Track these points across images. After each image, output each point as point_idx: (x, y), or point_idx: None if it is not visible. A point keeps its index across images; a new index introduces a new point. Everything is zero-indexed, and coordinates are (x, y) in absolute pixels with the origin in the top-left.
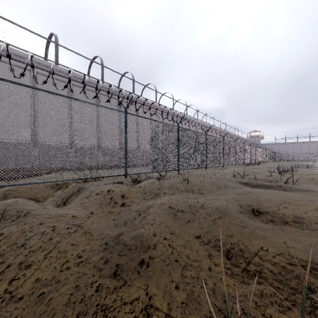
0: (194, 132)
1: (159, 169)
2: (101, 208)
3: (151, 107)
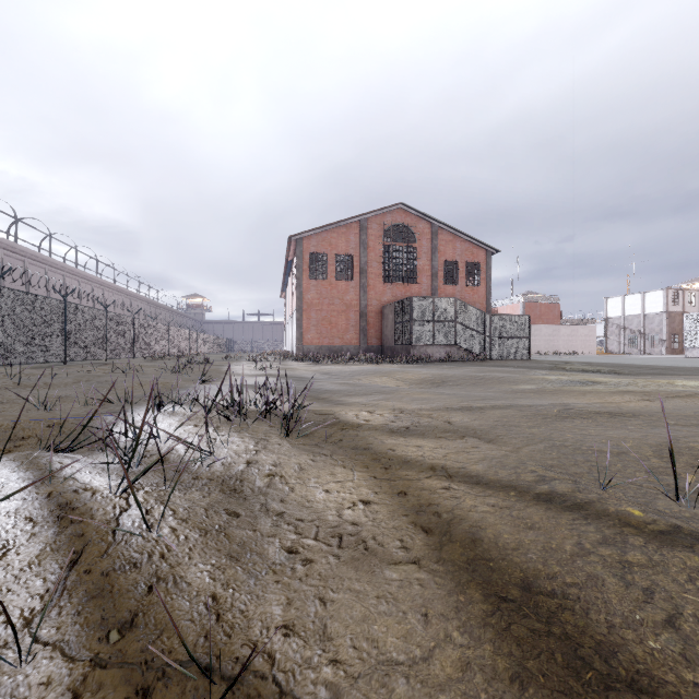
0: (35, 297)
1: None
2: None
3: None
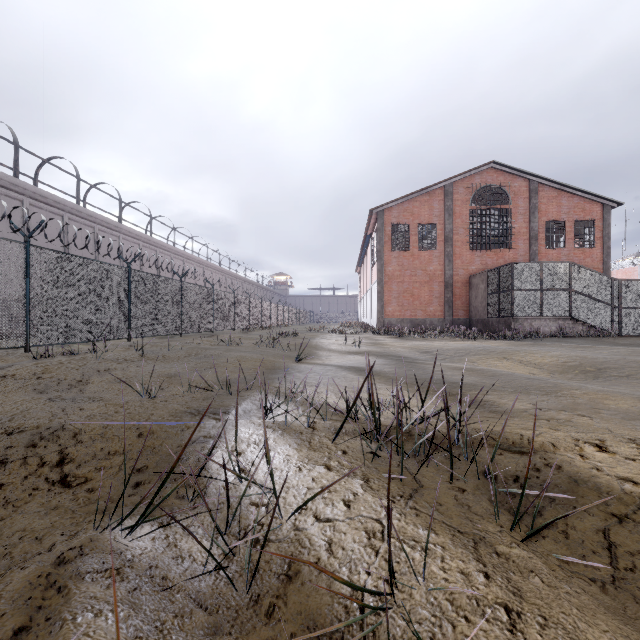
0: (158, 278)
1: (93, 337)
2: (4, 387)
3: (65, 211)
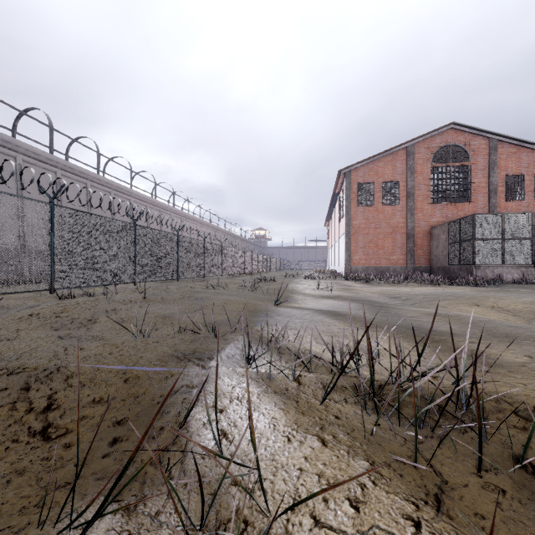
0: (159, 232)
1: (106, 282)
2: (28, 324)
3: (88, 179)
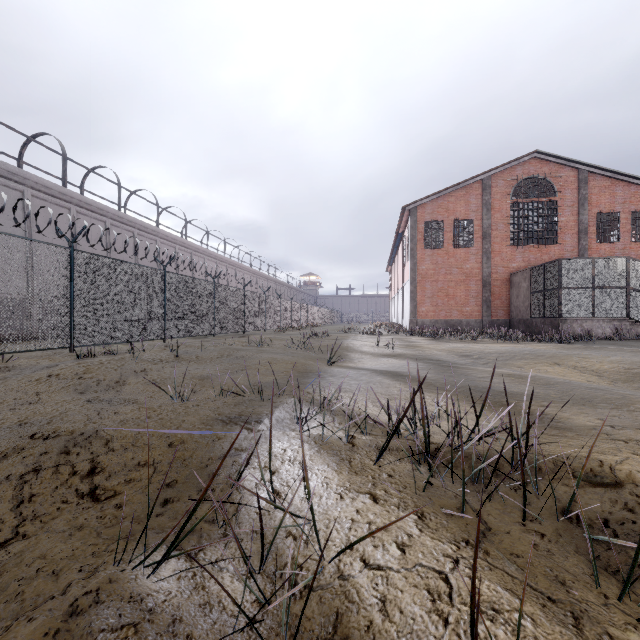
0: (192, 279)
1: (132, 338)
2: (48, 387)
3: (108, 217)
